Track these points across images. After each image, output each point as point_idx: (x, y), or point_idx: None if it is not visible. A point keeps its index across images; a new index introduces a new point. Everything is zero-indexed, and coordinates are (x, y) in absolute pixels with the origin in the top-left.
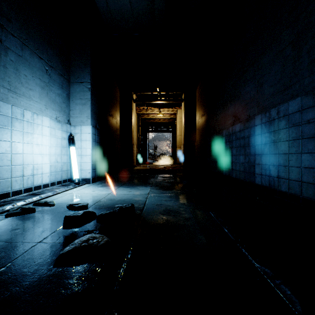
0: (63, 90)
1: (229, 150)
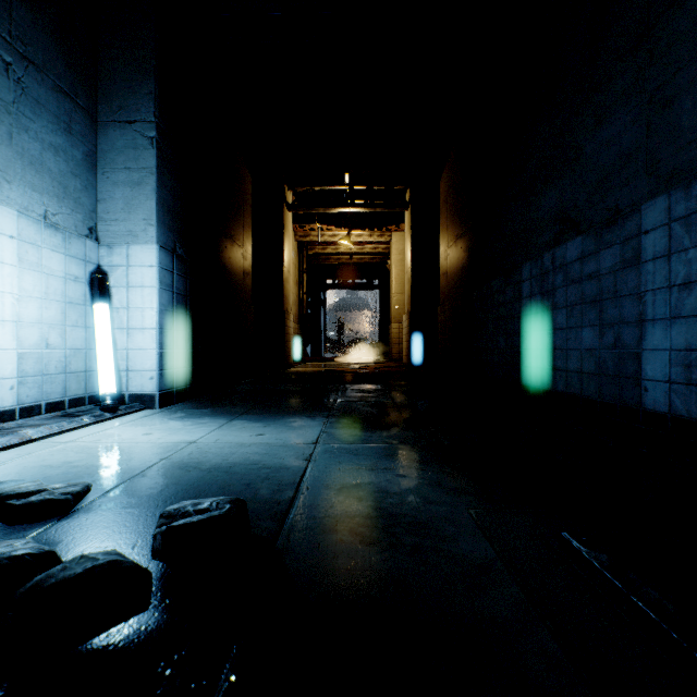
0: (71, 140)
1: (543, 317)
